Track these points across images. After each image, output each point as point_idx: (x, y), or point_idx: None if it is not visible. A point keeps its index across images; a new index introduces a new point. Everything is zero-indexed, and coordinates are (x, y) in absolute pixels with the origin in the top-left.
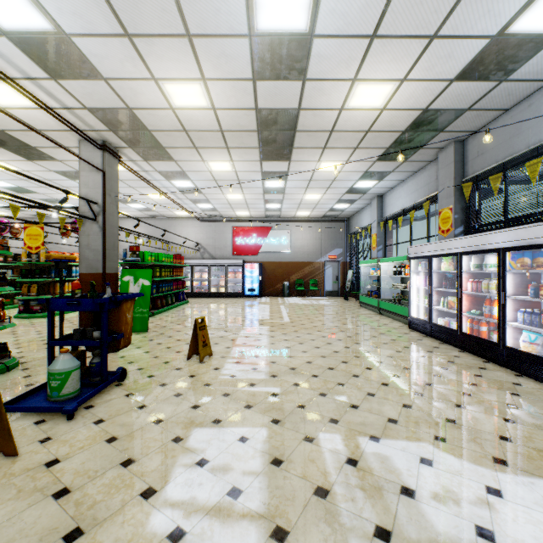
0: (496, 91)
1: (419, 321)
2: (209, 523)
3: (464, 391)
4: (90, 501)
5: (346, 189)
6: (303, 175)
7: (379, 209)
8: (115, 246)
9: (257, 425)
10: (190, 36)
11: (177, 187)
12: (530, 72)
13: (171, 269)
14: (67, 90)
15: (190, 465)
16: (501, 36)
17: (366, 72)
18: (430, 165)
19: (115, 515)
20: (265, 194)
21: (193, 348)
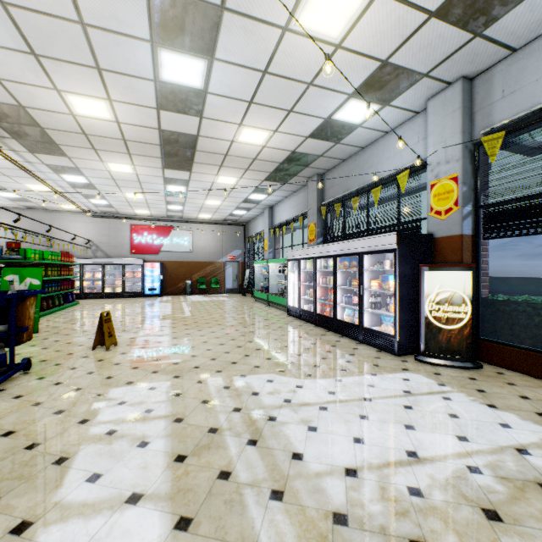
0: (335, 148)
1: (293, 308)
2: (133, 424)
3: (306, 347)
4: (37, 432)
5: (242, 199)
6: (203, 184)
7: (270, 218)
8: None
9: (163, 380)
10: (100, 69)
11: (67, 181)
12: (351, 141)
13: (59, 268)
14: None
15: (113, 405)
16: (330, 119)
17: (249, 122)
18: (304, 188)
19: (62, 433)
20: (167, 197)
21: (99, 339)
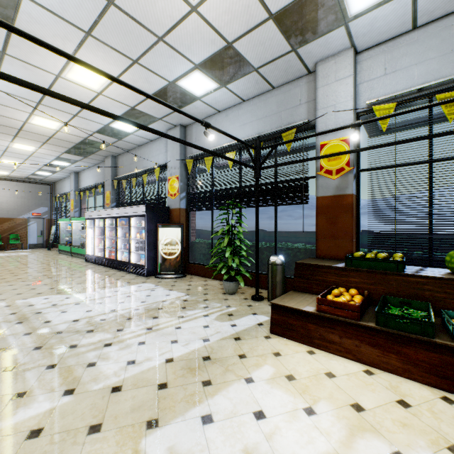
0: (120, 142)
1: (90, 256)
2: None
3: (87, 279)
4: None
5: (45, 163)
6: None
7: (76, 182)
8: None
9: None
10: None
11: None
12: (130, 141)
13: None
14: None
15: None
16: (109, 126)
17: (40, 113)
18: (104, 163)
19: None
20: None
21: None
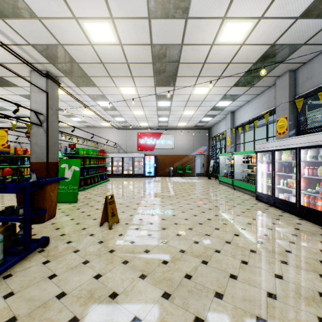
0: None
1: (264, 195)
2: None
3: (320, 259)
4: None
5: (211, 107)
6: (183, 97)
7: (232, 121)
8: (56, 144)
9: (149, 301)
10: None
11: (101, 106)
12: None
13: (97, 159)
14: (13, 28)
15: None
16: None
17: (234, 10)
18: (269, 89)
19: None
20: (158, 111)
21: (105, 217)
